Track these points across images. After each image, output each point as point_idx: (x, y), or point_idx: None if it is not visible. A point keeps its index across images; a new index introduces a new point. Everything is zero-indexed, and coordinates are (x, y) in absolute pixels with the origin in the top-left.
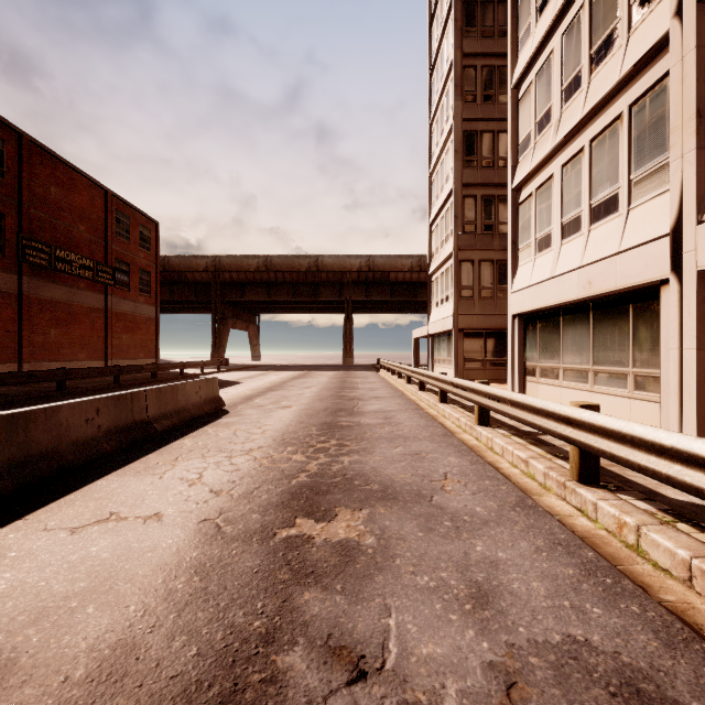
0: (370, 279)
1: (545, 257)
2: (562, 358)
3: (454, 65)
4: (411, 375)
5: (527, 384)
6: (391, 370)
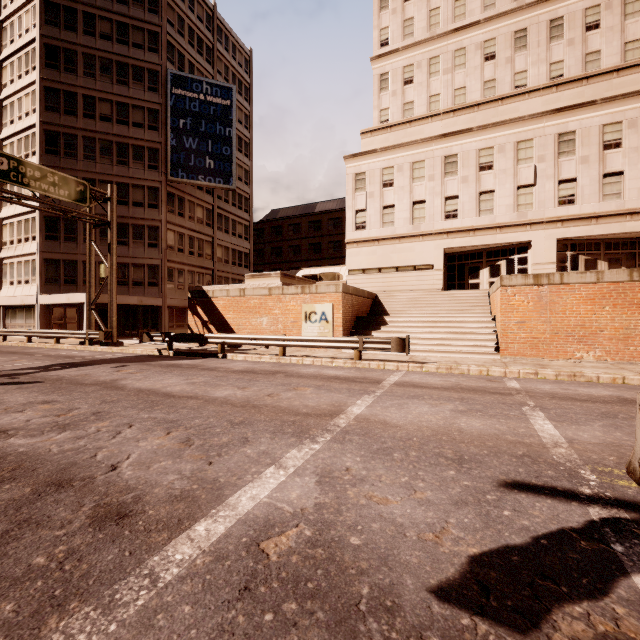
0: None
1: (13, 288)
2: (18, 322)
3: None
4: None
5: None
6: None
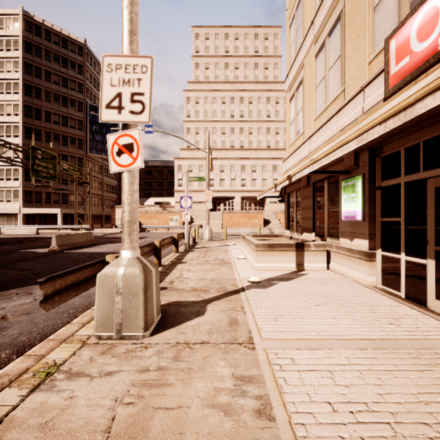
0: None
1: None
2: None
3: None
4: None
5: None
6: None
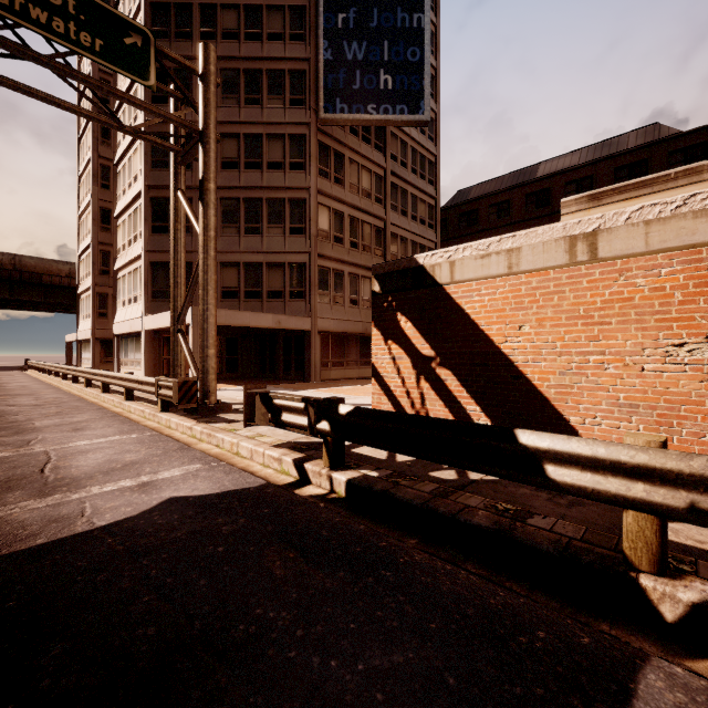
0: (17, 278)
1: (124, 310)
2: (129, 356)
3: (92, 161)
4: (50, 368)
5: (121, 370)
6: (38, 368)
